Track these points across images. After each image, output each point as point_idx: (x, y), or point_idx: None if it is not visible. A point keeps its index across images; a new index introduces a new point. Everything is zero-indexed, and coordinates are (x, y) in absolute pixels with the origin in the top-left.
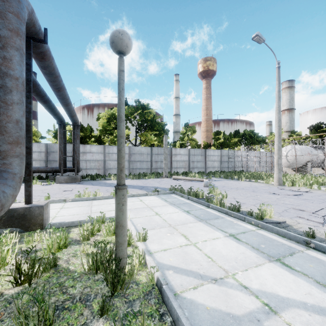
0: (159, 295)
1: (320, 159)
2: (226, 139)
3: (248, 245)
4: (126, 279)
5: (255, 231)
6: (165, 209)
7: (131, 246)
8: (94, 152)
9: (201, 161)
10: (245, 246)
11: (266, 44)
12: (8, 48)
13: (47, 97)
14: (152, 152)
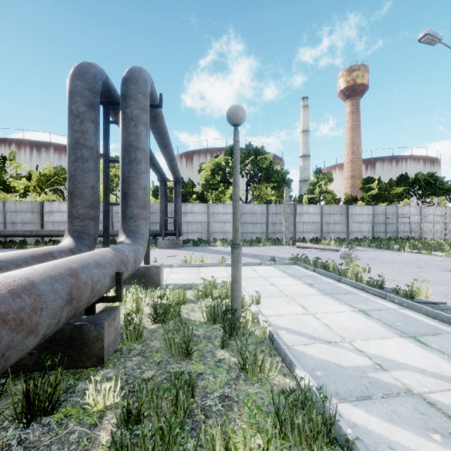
0: (271, 344)
1: None
2: (384, 189)
3: (380, 321)
4: (241, 331)
5: (397, 309)
6: (283, 280)
7: (244, 309)
8: (196, 212)
9: (341, 222)
10: (375, 321)
11: (445, 44)
12: (139, 125)
13: (152, 154)
14: (268, 211)
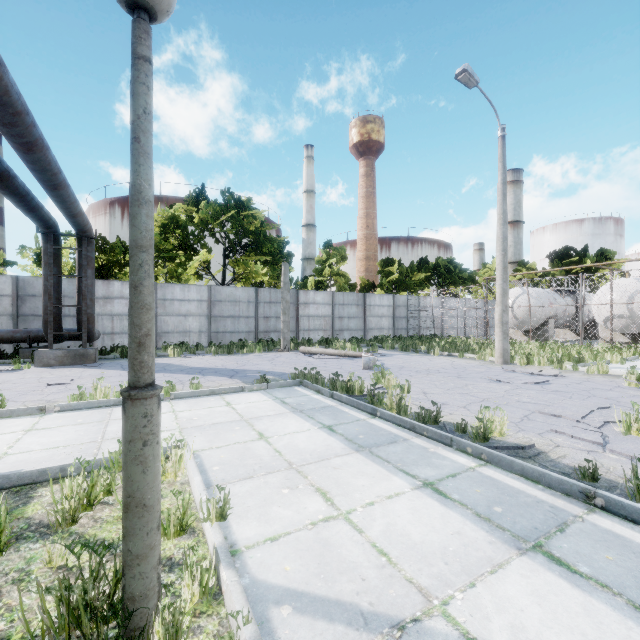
0: None
1: (569, 313)
2: (405, 274)
3: (467, 510)
4: None
5: (477, 469)
6: (282, 422)
7: (187, 533)
8: None
9: (358, 316)
10: (461, 512)
11: (481, 90)
12: None
13: (4, 166)
14: (257, 298)
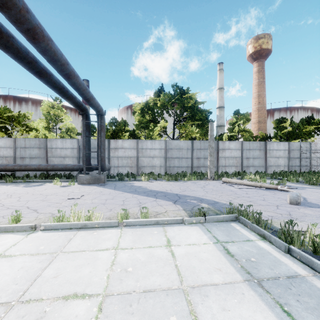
0: None
1: None
2: (296, 127)
3: None
4: None
5: None
6: None
7: None
8: (126, 148)
9: (260, 157)
10: None
11: None
12: None
13: (41, 66)
14: (192, 147)
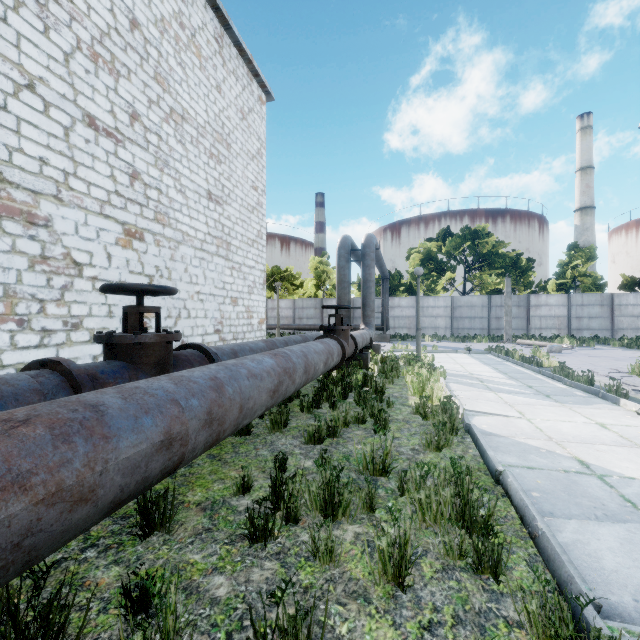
0: None
1: None
2: None
3: (498, 370)
4: None
5: (520, 369)
6: (464, 359)
7: None
8: (404, 306)
9: (602, 316)
10: (495, 370)
11: None
12: (371, 269)
13: None
14: (489, 303)
